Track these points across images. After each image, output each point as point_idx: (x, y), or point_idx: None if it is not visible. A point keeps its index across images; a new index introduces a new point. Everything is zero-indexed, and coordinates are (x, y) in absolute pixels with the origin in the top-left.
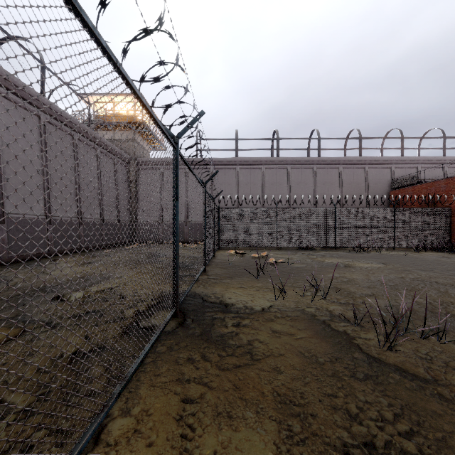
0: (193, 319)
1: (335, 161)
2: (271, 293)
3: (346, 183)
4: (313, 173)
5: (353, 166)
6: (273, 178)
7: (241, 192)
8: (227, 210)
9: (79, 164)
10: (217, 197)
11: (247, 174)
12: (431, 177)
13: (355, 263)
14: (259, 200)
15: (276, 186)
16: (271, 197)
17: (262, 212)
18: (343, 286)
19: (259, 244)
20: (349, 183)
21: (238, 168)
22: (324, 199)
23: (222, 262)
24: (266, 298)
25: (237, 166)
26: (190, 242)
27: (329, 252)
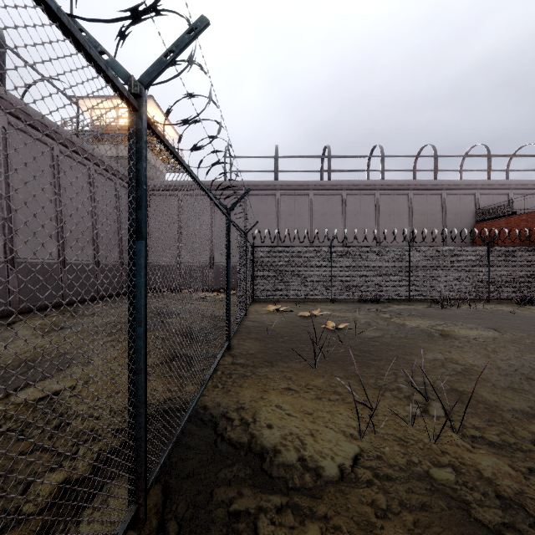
0: (182, 524)
1: (404, 185)
2: (345, 411)
3: (418, 214)
4: (375, 201)
5: (427, 192)
6: (323, 208)
7: (282, 225)
8: (265, 249)
9: (61, 186)
10: (252, 231)
11: (290, 202)
12: (526, 206)
13: (452, 328)
14: (308, 236)
15: (327, 218)
16: (322, 232)
17: (312, 252)
18: (466, 386)
19: (307, 295)
20: (421, 213)
21: (279, 194)
22: (395, 234)
23: (257, 327)
24: (339, 429)
25: (278, 191)
26: (216, 290)
27: (403, 306)
